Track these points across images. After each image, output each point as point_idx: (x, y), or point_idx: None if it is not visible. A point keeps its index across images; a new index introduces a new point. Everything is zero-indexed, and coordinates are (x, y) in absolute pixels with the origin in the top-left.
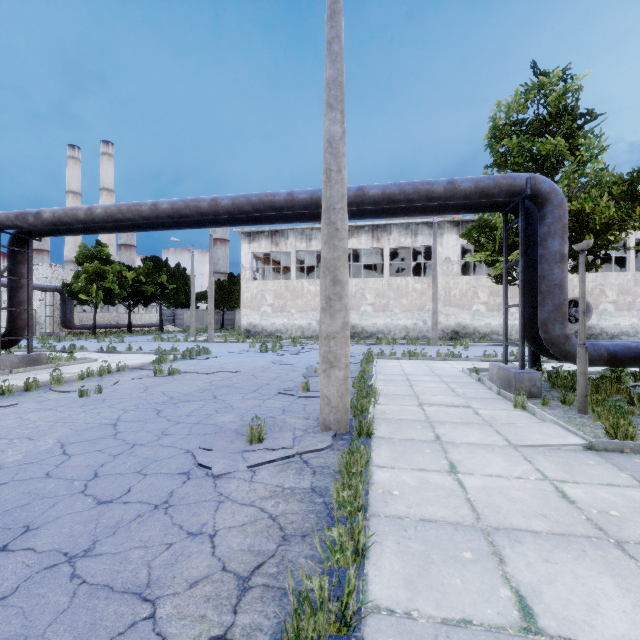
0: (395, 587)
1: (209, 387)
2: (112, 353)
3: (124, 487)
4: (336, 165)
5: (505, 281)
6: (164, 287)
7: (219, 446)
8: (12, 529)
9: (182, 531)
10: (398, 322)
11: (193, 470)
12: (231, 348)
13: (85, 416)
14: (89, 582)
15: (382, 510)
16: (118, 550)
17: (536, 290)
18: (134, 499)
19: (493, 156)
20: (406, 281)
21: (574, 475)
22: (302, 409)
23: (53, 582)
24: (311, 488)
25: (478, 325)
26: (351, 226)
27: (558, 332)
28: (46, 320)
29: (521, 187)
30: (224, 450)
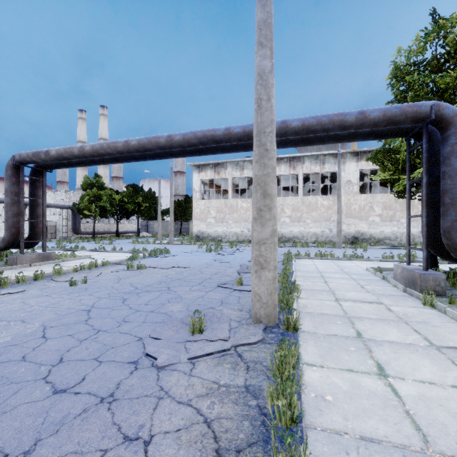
0: None
1: (165, 280)
2: (102, 252)
3: (80, 375)
4: (266, 94)
5: (408, 195)
6: (140, 205)
7: (166, 335)
8: None
9: (119, 434)
10: (309, 230)
11: (141, 359)
12: (185, 249)
13: (69, 302)
14: None
15: (318, 421)
16: (54, 455)
17: (437, 202)
18: (85, 389)
19: (394, 93)
20: (316, 199)
21: None
22: (237, 301)
23: None
24: (245, 387)
25: (374, 232)
26: None
27: None
28: (63, 228)
29: (426, 113)
30: (170, 339)
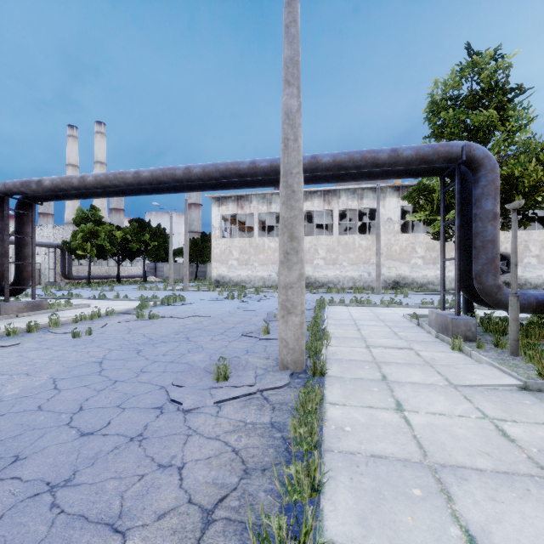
0: (349, 523)
1: (183, 330)
2: (103, 300)
3: (104, 420)
4: (293, 134)
5: (442, 237)
6: (147, 244)
7: (189, 383)
8: (3, 458)
9: (153, 463)
10: (346, 274)
11: (166, 405)
12: (203, 296)
13: (76, 355)
14: (67, 512)
15: (335, 446)
16: (95, 480)
17: (470, 245)
18: (112, 431)
19: (431, 128)
20: (353, 238)
21: (512, 414)
22: (263, 350)
23: (34, 511)
24: (270, 423)
25: (416, 276)
26: (305, 191)
27: (491, 282)
28: (49, 272)
29: (457, 154)
30: (194, 387)
